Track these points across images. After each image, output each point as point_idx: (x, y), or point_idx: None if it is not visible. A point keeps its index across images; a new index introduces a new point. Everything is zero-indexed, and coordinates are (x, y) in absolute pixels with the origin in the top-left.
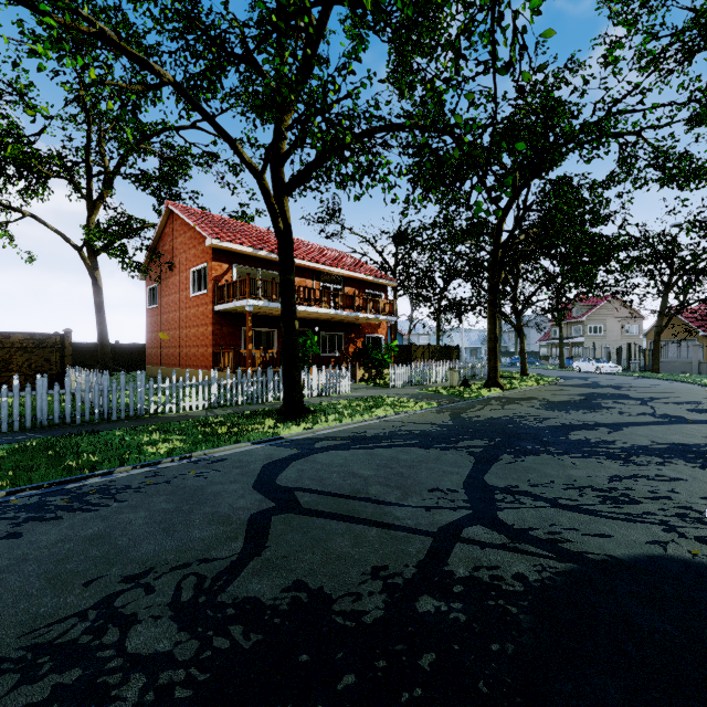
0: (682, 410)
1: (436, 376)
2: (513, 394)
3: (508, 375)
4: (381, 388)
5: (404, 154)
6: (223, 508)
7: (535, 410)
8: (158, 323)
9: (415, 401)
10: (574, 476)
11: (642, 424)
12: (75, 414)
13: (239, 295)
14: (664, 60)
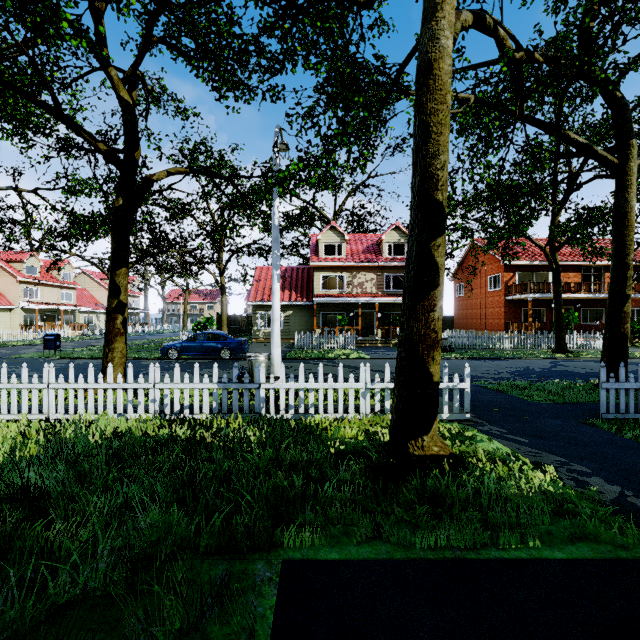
0: None
1: None
2: None
3: None
4: (634, 348)
5: None
6: (541, 364)
7: None
8: (464, 305)
9: None
10: None
11: None
12: (465, 345)
13: (522, 291)
14: None
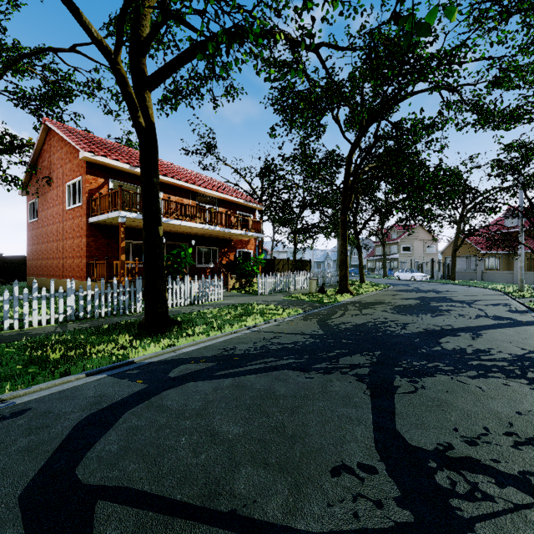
0: (504, 311)
1: (296, 284)
2: (362, 299)
3: (350, 282)
4: (250, 295)
5: (271, 86)
6: None
7: (390, 314)
8: (38, 235)
9: (283, 308)
10: (503, 414)
11: (491, 328)
12: None
13: (111, 207)
14: (487, 18)
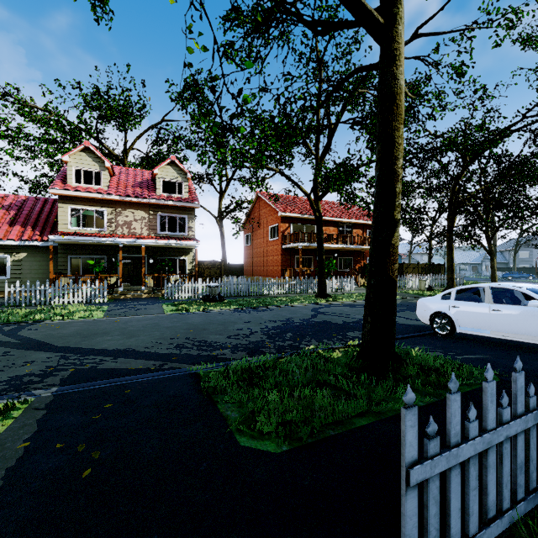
0: None
1: None
2: None
3: None
4: None
5: None
6: (304, 313)
7: None
8: (251, 253)
9: None
10: None
11: None
12: (241, 293)
13: (295, 240)
14: None
